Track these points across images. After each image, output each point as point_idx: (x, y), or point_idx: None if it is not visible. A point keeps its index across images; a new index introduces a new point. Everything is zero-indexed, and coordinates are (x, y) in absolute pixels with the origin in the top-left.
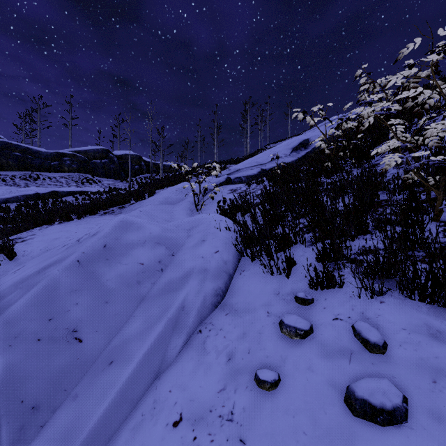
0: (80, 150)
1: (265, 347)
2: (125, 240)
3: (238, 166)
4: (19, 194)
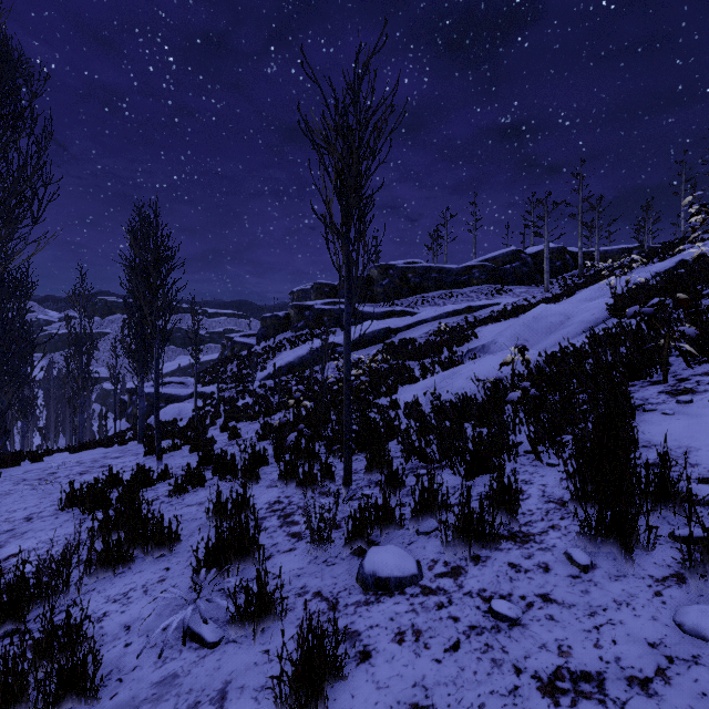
0: (488, 258)
1: None
2: (543, 314)
3: None
4: (442, 312)
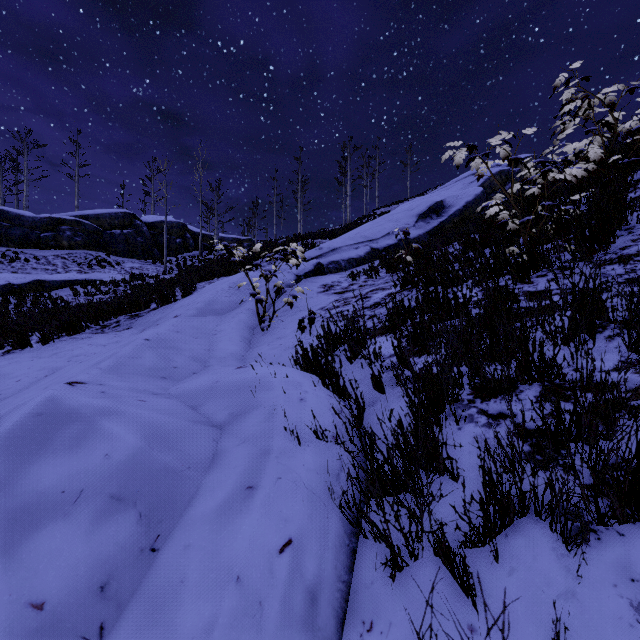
0: (88, 214)
1: None
2: (20, 491)
3: (334, 242)
4: None
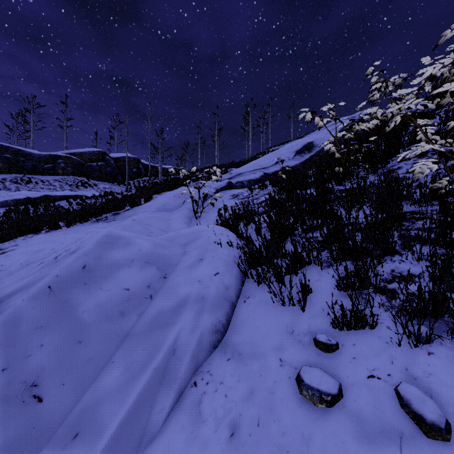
0: (75, 152)
1: (279, 417)
2: (109, 259)
3: (240, 169)
4: (8, 199)
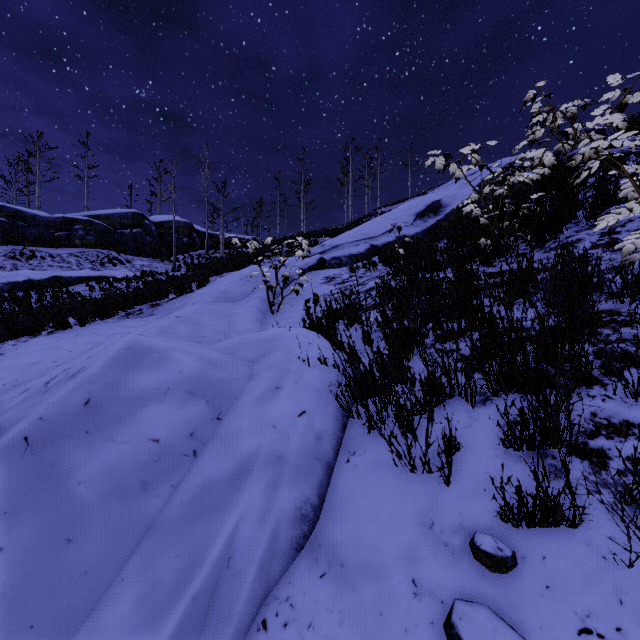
0: (99, 214)
1: None
2: (130, 387)
3: (336, 240)
4: (1, 282)
